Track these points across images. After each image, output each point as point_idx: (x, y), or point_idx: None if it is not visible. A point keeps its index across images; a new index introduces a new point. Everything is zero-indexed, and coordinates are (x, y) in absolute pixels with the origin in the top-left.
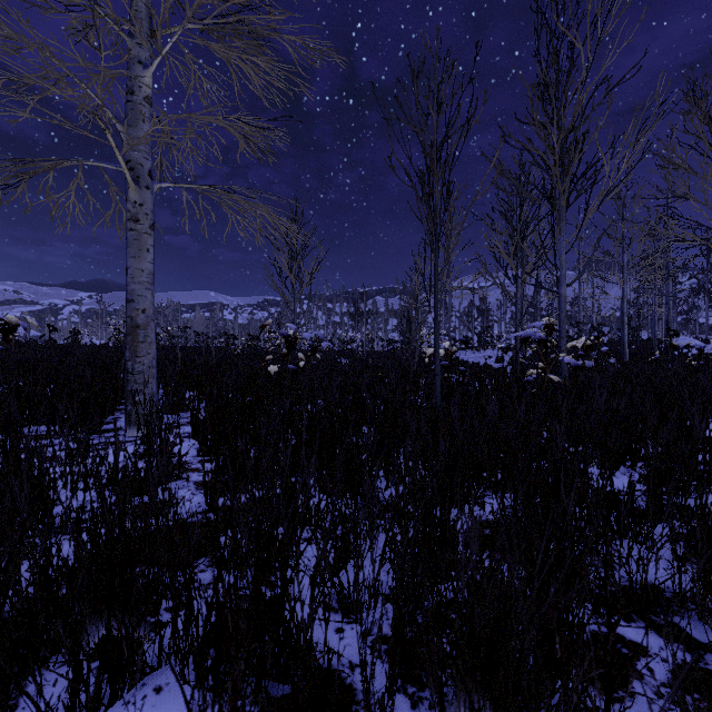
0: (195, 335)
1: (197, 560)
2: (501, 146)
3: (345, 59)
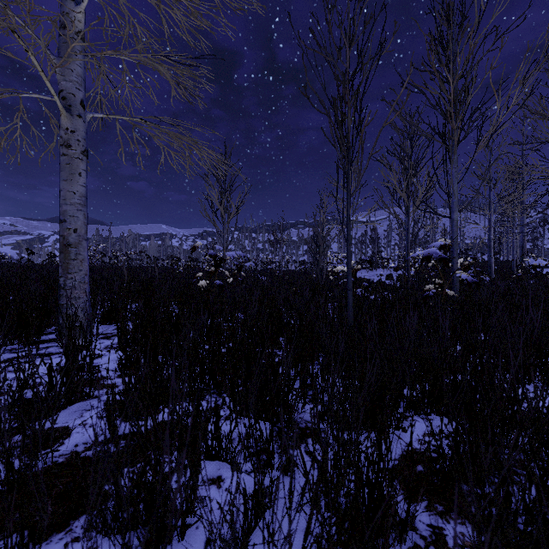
0: (146, 257)
1: (75, 519)
2: (411, 71)
3: (263, 6)
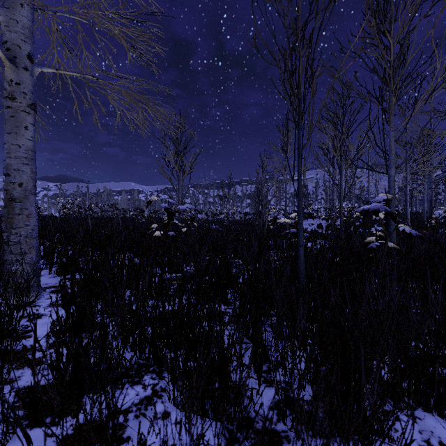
0: (115, 209)
1: None
2: (367, 17)
3: None
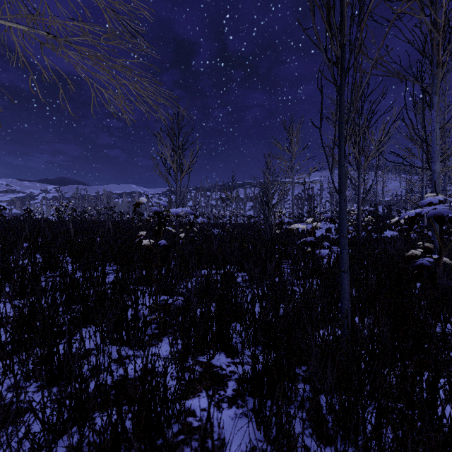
0: (112, 212)
1: None
2: None
3: None
